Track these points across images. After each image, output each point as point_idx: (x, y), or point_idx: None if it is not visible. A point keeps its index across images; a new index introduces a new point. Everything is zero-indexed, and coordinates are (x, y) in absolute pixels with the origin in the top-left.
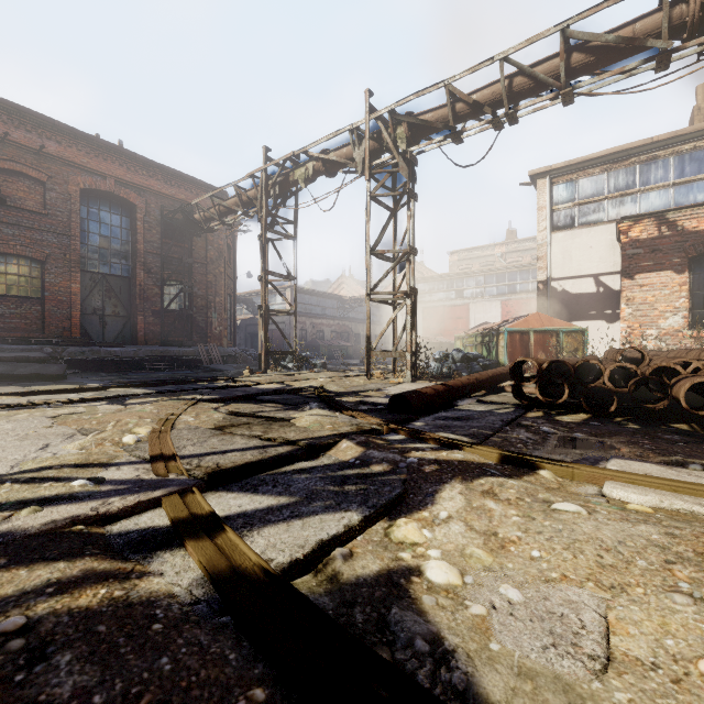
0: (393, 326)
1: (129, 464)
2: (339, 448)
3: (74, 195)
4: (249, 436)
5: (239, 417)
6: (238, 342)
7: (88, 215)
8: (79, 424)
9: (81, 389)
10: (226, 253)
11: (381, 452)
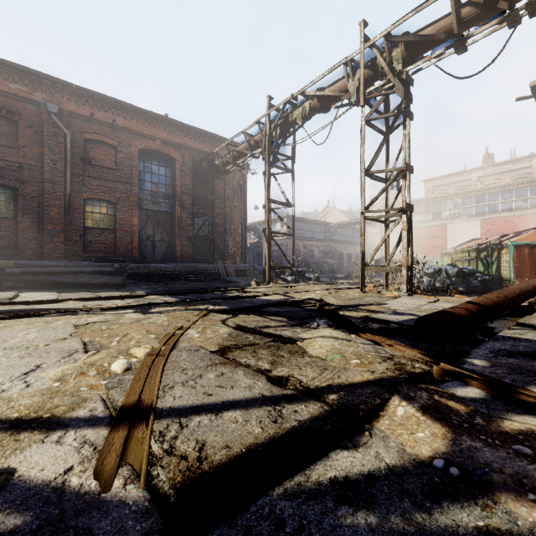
0: (385, 242)
1: (82, 426)
2: (392, 415)
3: (134, 154)
4: (253, 370)
5: (244, 334)
6: (247, 260)
7: (144, 168)
8: (93, 336)
9: (126, 297)
10: (238, 191)
11: (494, 450)
